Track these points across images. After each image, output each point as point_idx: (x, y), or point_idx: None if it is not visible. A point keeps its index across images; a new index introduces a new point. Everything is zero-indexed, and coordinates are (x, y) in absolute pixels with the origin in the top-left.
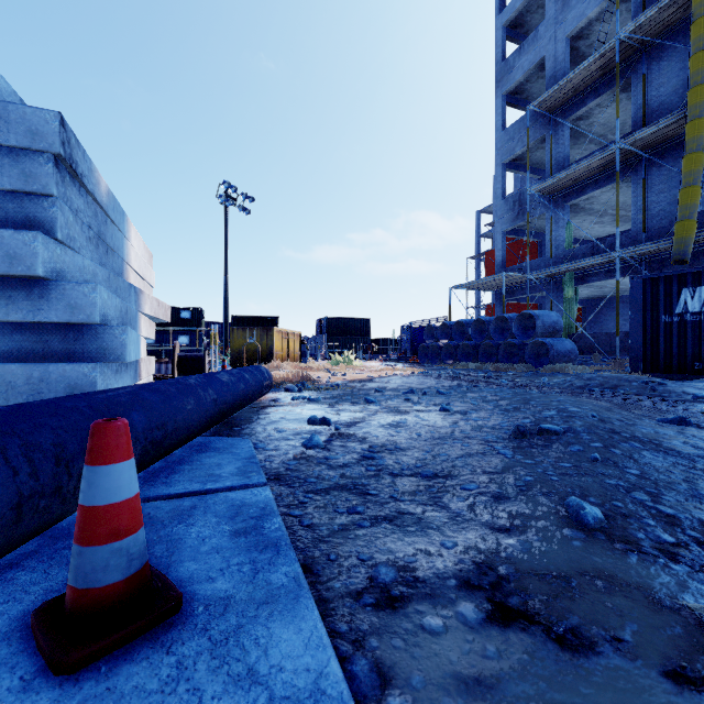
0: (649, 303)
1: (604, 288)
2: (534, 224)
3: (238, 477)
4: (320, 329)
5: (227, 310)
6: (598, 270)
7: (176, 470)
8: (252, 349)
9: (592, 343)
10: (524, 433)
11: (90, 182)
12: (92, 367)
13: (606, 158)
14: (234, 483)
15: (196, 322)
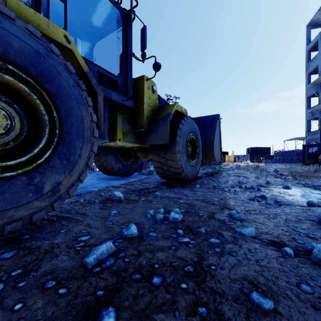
0: (304, 150)
1: None
2: None
3: None
4: (248, 152)
5: None
6: None
7: None
8: None
9: None
10: None
11: None
12: None
13: None
14: None
15: None
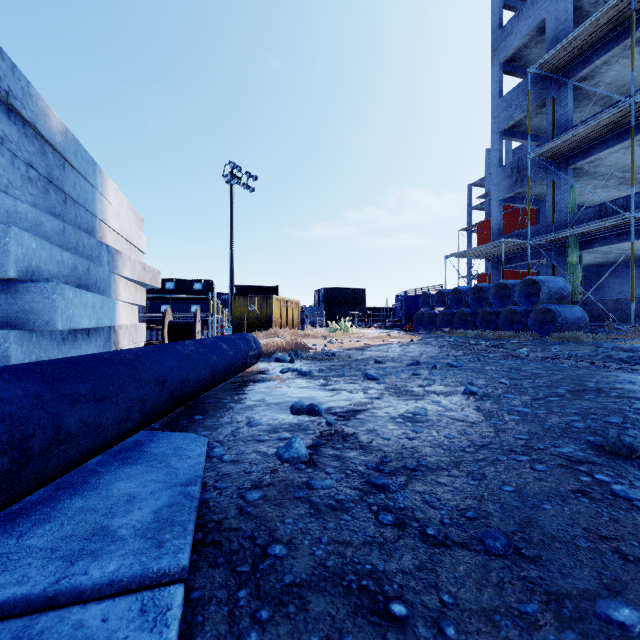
0: None
1: (609, 254)
2: (532, 191)
3: (140, 544)
4: (319, 298)
5: (232, 281)
6: (607, 233)
7: (54, 512)
8: (252, 316)
9: (599, 310)
10: (632, 448)
11: (28, 108)
12: (4, 337)
13: (618, 115)
14: (124, 565)
15: (207, 293)
